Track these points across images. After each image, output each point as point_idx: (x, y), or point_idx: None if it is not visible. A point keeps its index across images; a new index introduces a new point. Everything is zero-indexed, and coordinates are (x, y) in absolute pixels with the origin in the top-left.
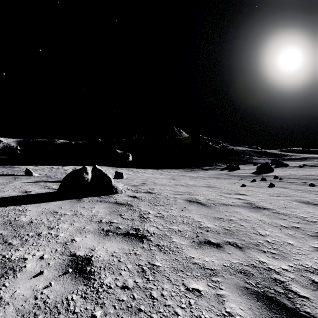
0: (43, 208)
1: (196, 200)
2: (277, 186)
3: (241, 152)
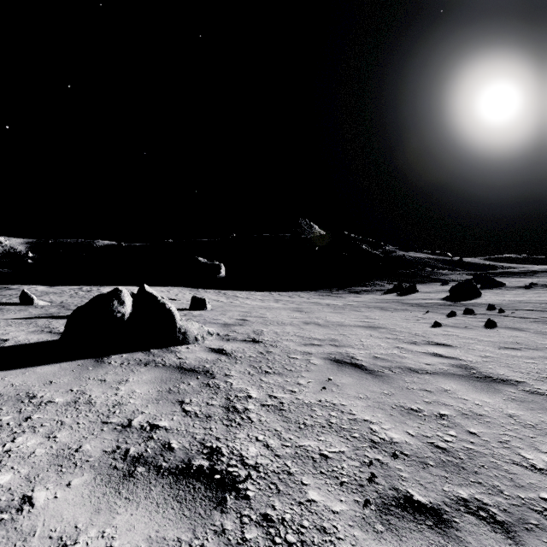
0: (6, 386)
1: (350, 359)
2: (501, 325)
3: (417, 262)
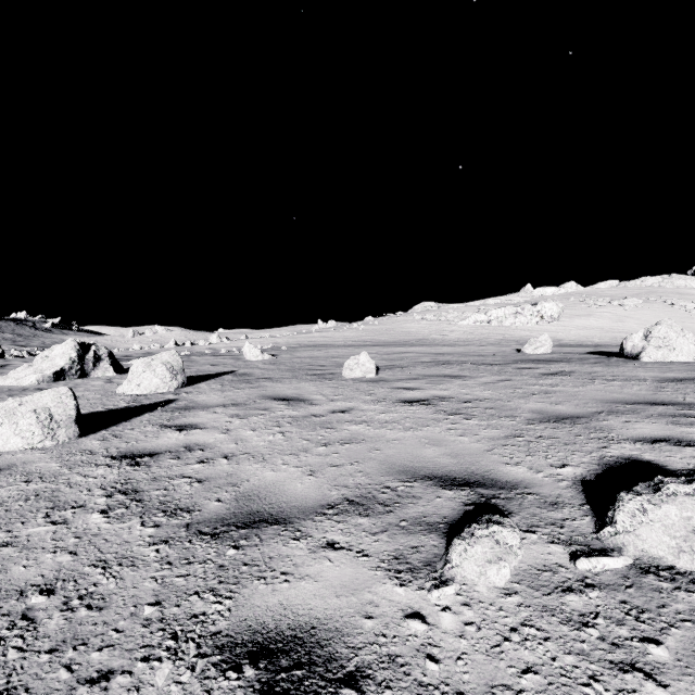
0: None
1: None
2: None
3: None
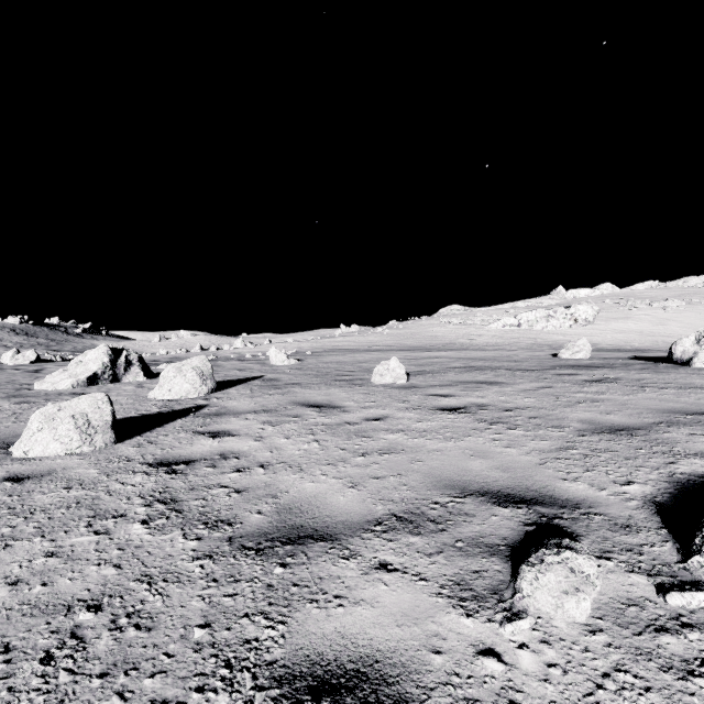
0: None
1: None
2: None
3: None
